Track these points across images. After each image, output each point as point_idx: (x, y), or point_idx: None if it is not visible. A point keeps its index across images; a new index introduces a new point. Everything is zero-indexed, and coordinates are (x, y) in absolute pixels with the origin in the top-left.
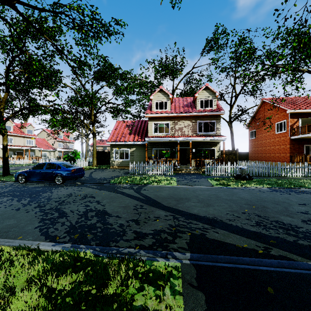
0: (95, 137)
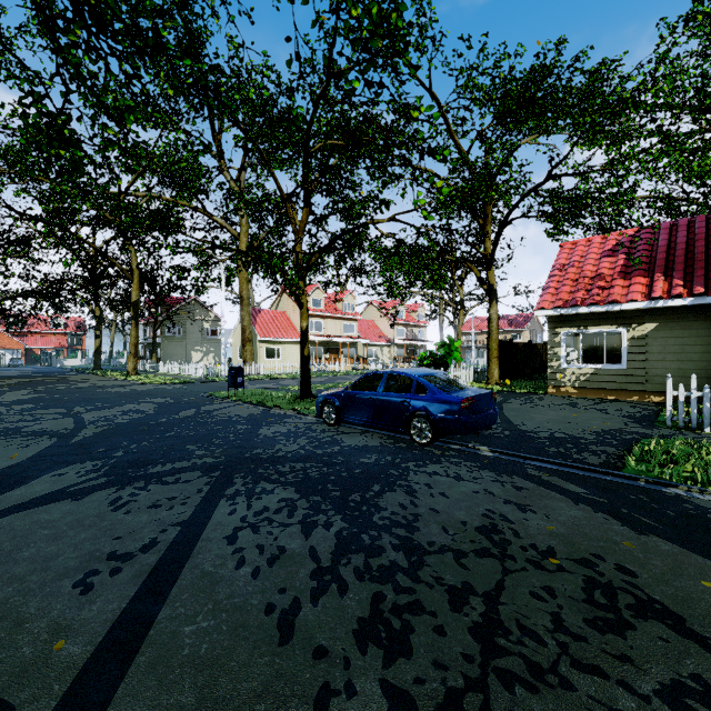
0: (496, 301)
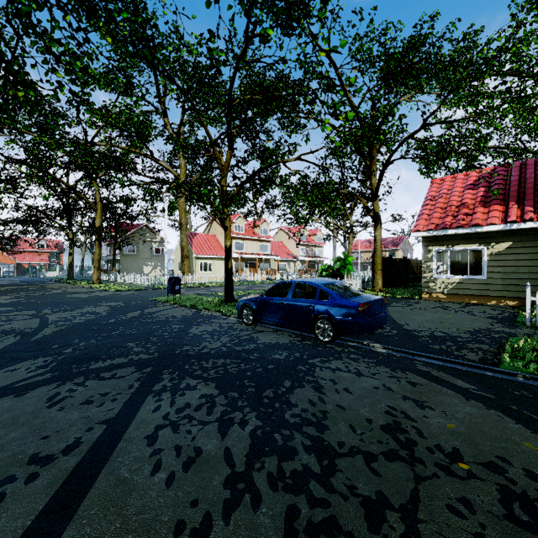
0: (380, 225)
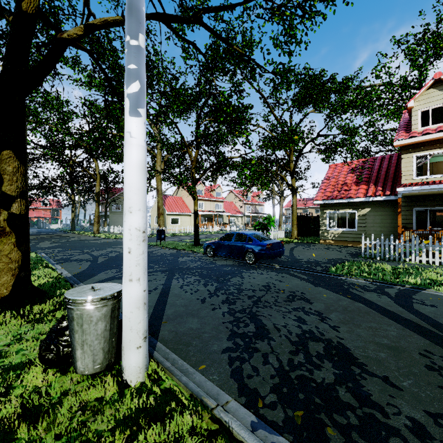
0: (296, 195)
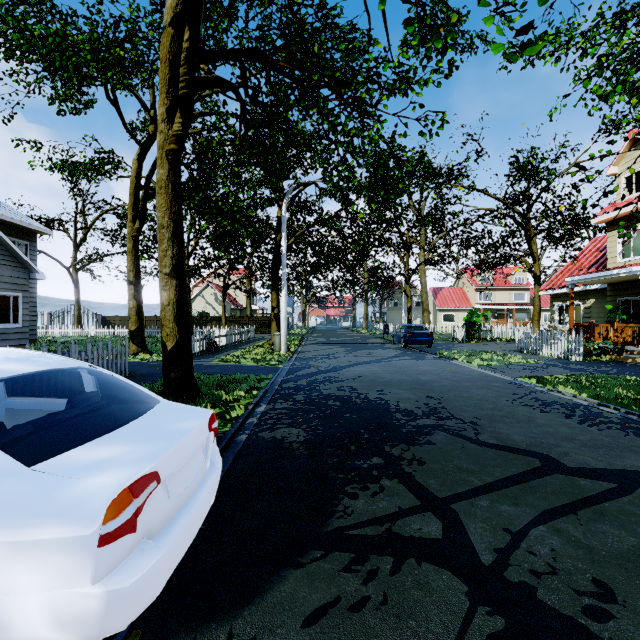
0: (538, 283)
